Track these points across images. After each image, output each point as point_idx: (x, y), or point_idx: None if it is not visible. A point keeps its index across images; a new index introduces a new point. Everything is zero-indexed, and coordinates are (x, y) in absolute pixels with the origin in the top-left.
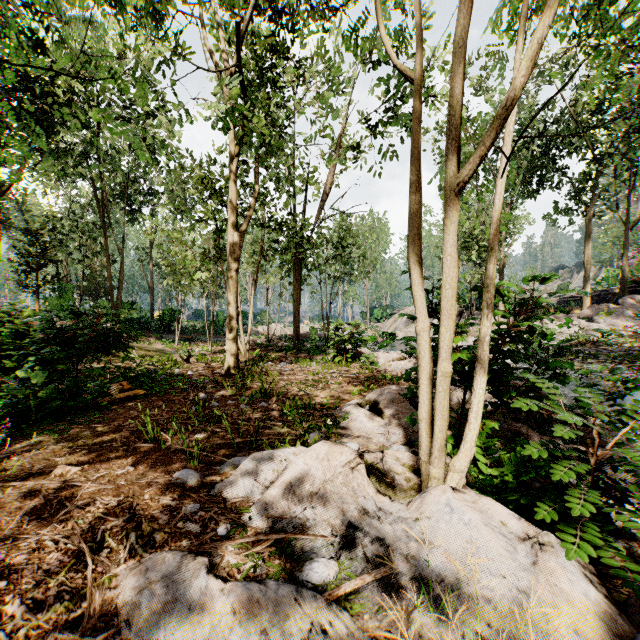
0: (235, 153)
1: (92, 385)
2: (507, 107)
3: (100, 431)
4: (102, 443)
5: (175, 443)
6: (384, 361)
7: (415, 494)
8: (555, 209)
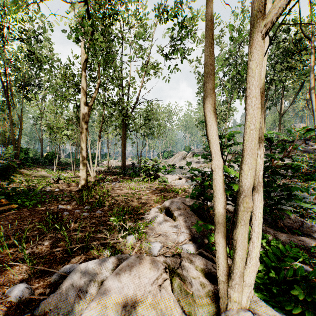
0: (85, 59)
1: None
2: None
3: None
4: None
5: (20, 254)
6: (171, 180)
7: (210, 300)
8: None
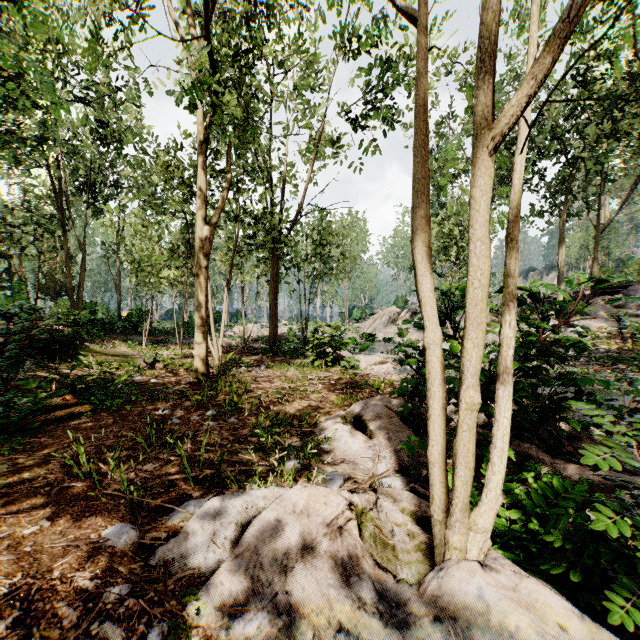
0: (204, 138)
1: (23, 402)
2: (578, 14)
3: (22, 464)
4: (19, 482)
5: (114, 482)
6: (366, 365)
7: (422, 557)
8: (531, 211)
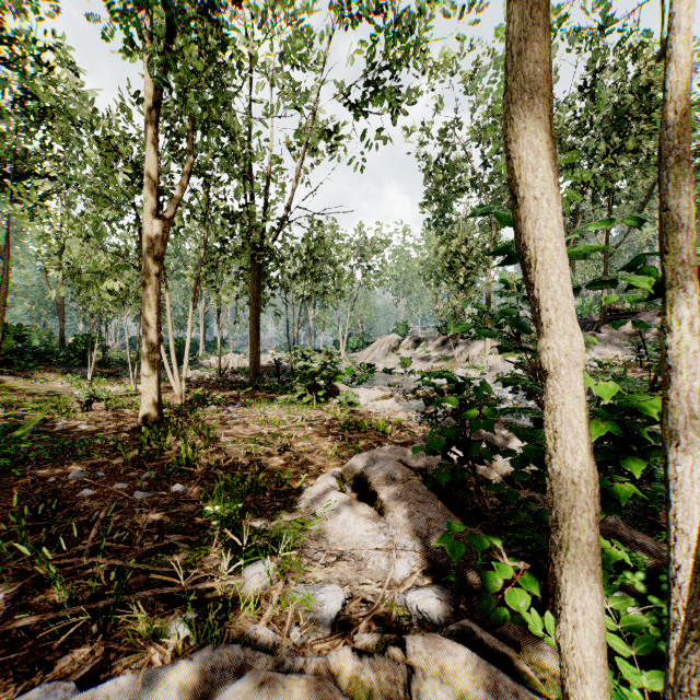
0: (154, 101)
1: None
2: None
3: None
4: None
5: None
6: (366, 400)
7: None
8: None
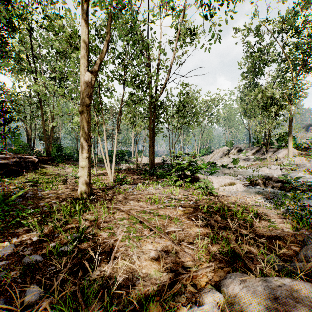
0: None
1: None
2: None
3: None
4: None
5: None
6: (218, 185)
7: None
8: None
